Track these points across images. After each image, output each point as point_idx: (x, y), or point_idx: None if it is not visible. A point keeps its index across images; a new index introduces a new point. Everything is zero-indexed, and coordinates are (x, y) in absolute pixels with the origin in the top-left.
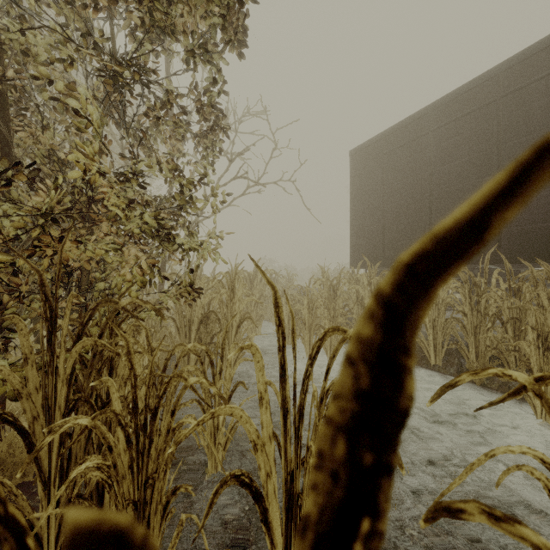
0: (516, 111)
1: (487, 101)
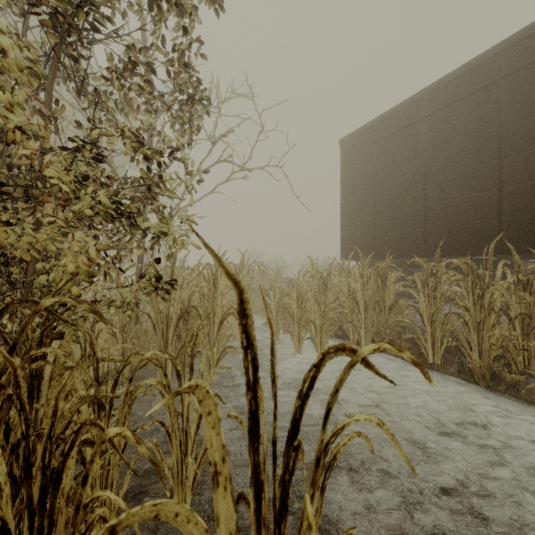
0: (519, 91)
1: (487, 83)
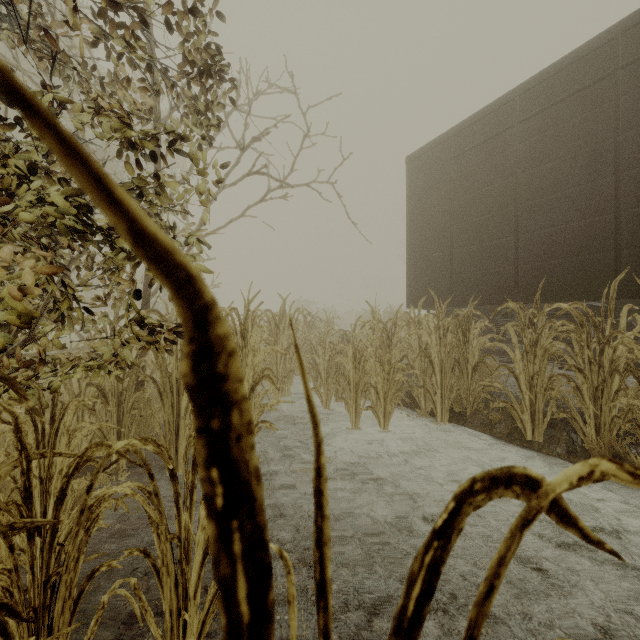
0: None
1: (600, 76)
